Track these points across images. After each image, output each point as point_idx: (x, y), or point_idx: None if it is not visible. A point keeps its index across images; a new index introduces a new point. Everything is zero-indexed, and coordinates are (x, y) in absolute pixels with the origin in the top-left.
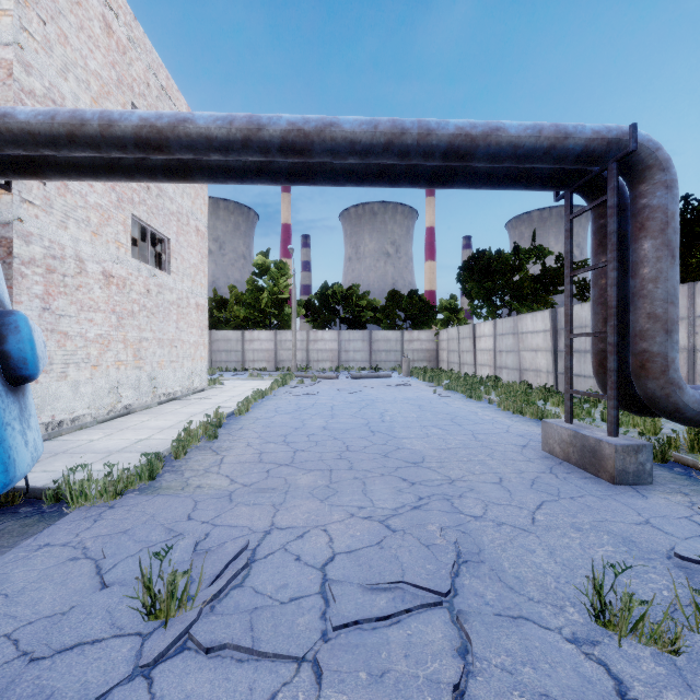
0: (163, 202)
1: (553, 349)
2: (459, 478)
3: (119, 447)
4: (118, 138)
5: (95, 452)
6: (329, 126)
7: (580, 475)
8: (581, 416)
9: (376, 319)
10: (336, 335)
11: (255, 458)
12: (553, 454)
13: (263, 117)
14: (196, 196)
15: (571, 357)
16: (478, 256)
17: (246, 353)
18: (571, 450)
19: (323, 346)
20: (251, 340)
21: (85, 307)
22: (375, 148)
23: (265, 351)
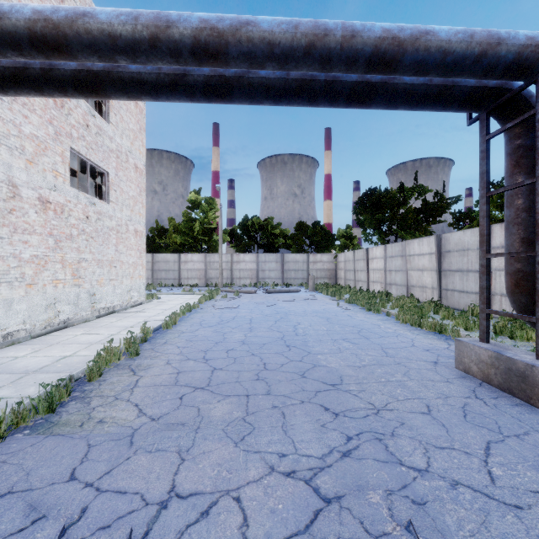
0: (102, 140)
1: (438, 269)
2: (384, 406)
3: (39, 366)
4: (10, 34)
5: (11, 372)
6: (245, 24)
7: (508, 401)
8: (474, 329)
9: (287, 245)
10: (254, 257)
11: (171, 380)
12: (470, 373)
13: (172, 13)
14: (134, 138)
15: (487, 276)
16: (370, 193)
17: (182, 272)
18: (492, 371)
19: (244, 266)
20: (185, 262)
21: (19, 230)
22: (295, 51)
23: (197, 270)
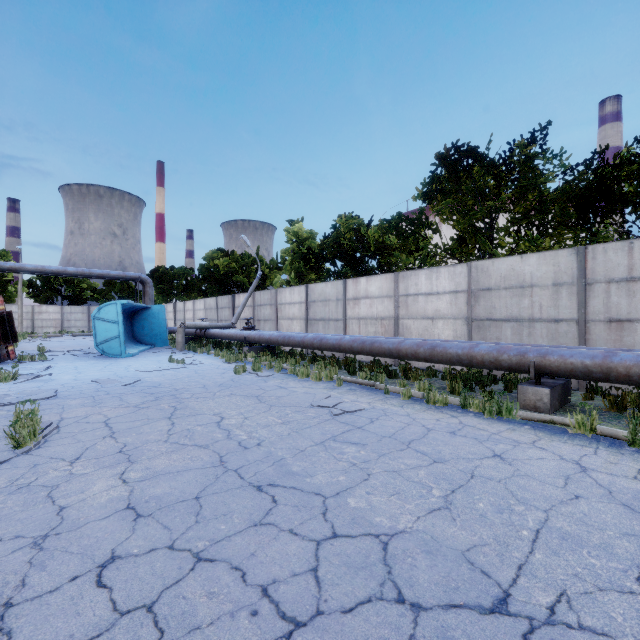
0: None
1: (175, 319)
2: None
3: None
4: (2, 269)
5: None
6: (65, 270)
7: None
8: None
9: (96, 298)
10: (59, 309)
11: None
12: None
13: (46, 267)
14: None
15: None
16: (157, 270)
17: None
18: None
19: (47, 316)
20: None
21: None
22: (78, 275)
23: None
